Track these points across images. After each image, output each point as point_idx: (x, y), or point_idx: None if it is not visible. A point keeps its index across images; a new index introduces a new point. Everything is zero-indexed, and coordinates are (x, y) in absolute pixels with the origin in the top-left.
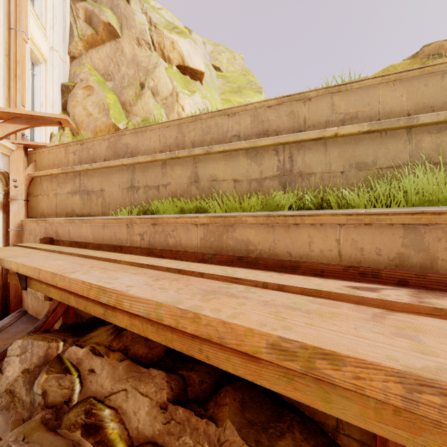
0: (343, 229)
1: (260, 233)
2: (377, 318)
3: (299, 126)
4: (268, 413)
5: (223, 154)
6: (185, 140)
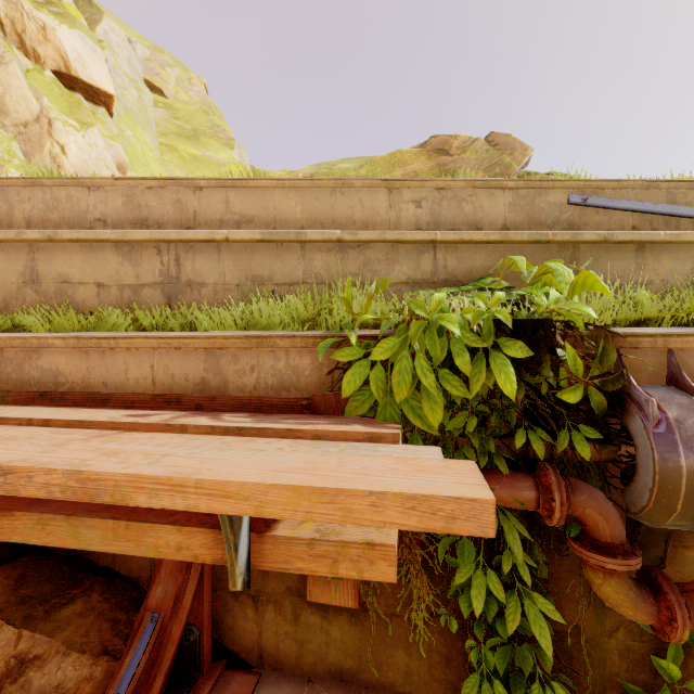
0: (157, 354)
1: (72, 360)
2: (94, 438)
3: (188, 221)
4: (60, 583)
5: (81, 245)
6: (14, 214)
